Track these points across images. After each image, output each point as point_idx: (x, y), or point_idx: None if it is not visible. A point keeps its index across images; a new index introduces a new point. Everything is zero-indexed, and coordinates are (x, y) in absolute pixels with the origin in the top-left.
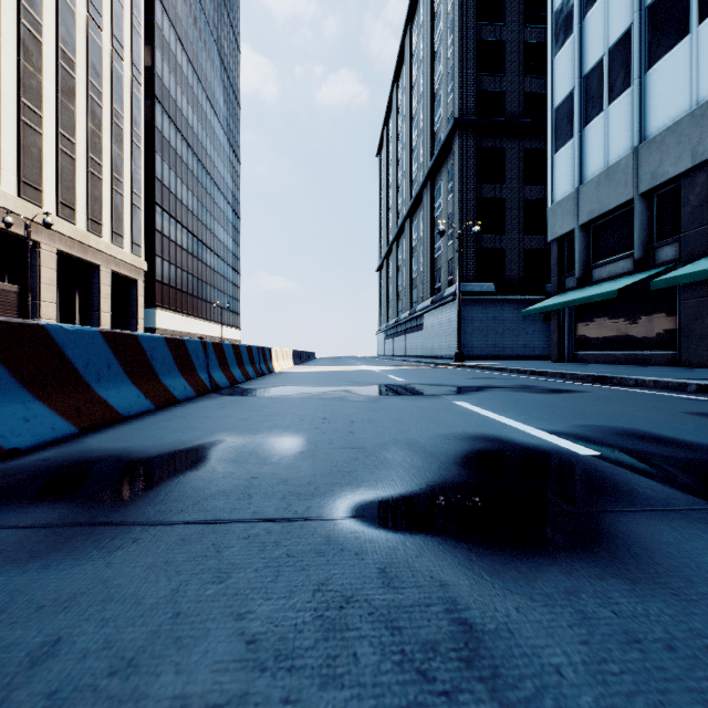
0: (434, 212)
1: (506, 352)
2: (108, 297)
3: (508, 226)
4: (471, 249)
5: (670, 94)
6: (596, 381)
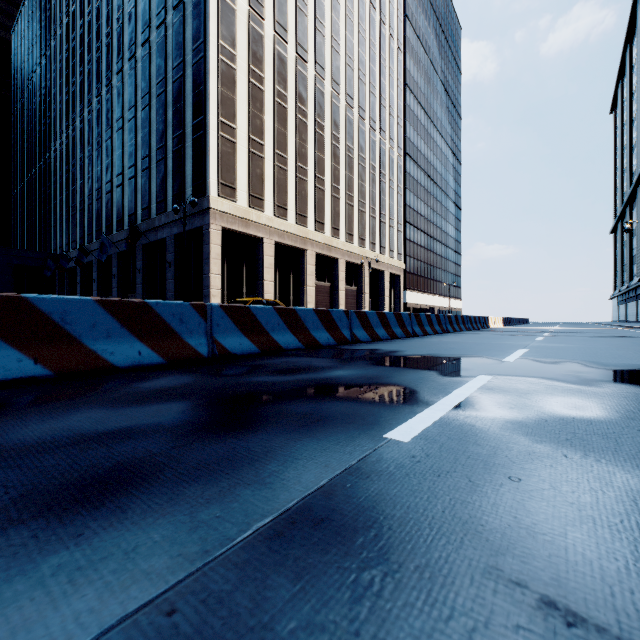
0: None
1: None
2: (387, 287)
3: None
4: None
5: None
6: None
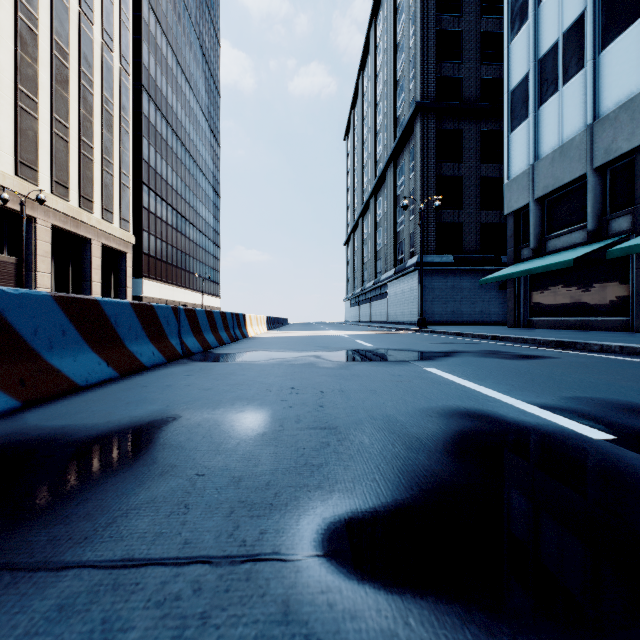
0: (397, 190)
1: (463, 318)
2: (99, 267)
3: (465, 201)
4: (432, 223)
5: (624, 73)
6: (559, 346)
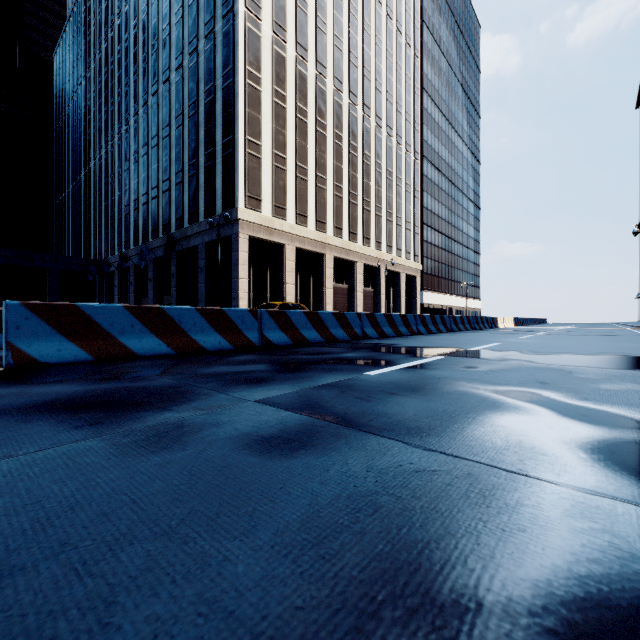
0: None
1: None
2: (404, 288)
3: None
4: None
5: None
6: None
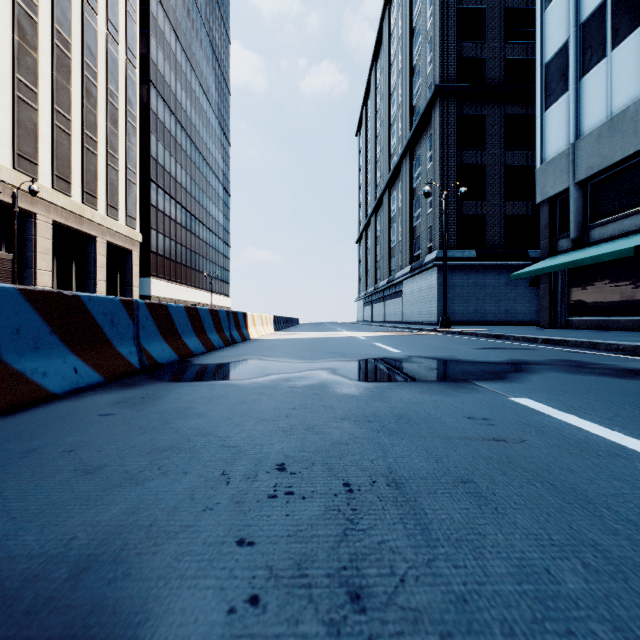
0: (413, 182)
1: (487, 318)
2: (104, 266)
3: (489, 192)
4: (452, 215)
5: None
6: None
